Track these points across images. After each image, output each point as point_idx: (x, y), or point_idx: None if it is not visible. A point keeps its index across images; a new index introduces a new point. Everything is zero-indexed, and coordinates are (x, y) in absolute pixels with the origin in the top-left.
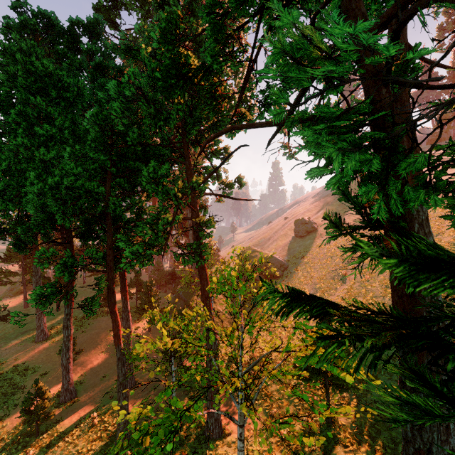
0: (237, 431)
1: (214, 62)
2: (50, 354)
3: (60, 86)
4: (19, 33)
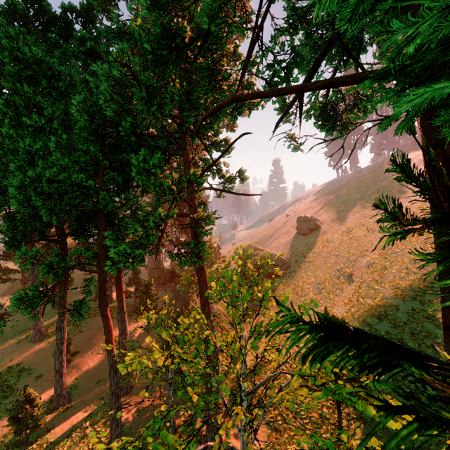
0: (238, 446)
1: (212, 25)
2: (46, 355)
3: (50, 74)
4: (8, 19)
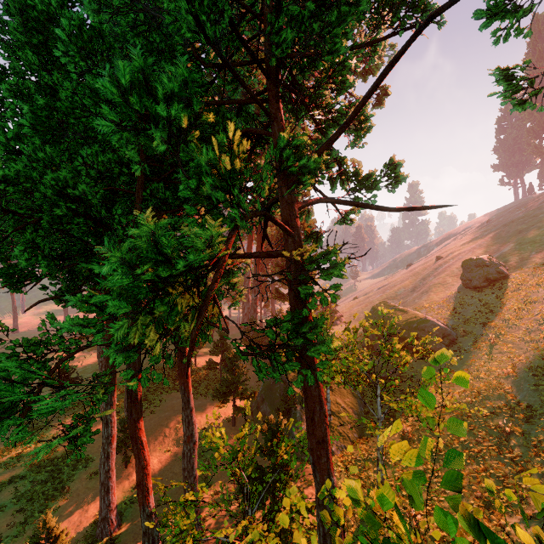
0: None
1: None
2: None
3: None
4: None
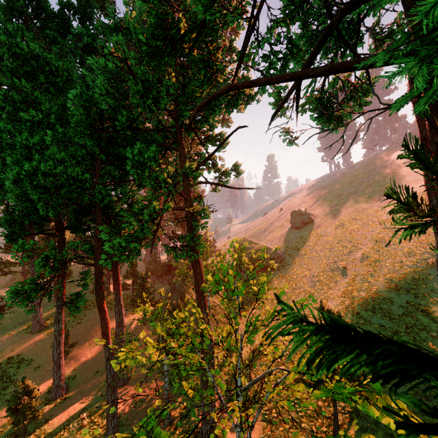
0: None
1: (207, 13)
2: (45, 346)
3: (47, 70)
4: (7, 16)
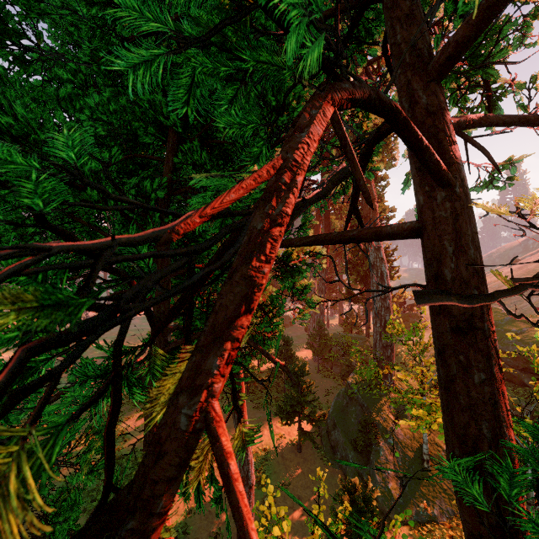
0: None
1: None
2: None
3: None
4: None
